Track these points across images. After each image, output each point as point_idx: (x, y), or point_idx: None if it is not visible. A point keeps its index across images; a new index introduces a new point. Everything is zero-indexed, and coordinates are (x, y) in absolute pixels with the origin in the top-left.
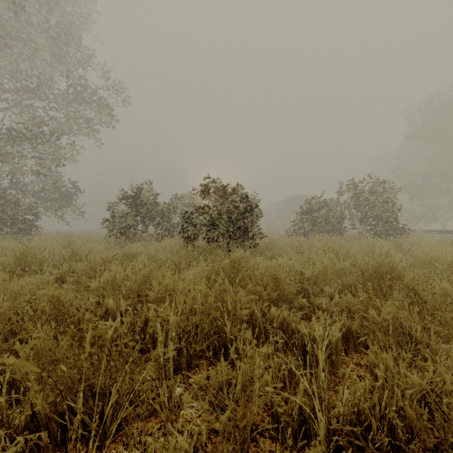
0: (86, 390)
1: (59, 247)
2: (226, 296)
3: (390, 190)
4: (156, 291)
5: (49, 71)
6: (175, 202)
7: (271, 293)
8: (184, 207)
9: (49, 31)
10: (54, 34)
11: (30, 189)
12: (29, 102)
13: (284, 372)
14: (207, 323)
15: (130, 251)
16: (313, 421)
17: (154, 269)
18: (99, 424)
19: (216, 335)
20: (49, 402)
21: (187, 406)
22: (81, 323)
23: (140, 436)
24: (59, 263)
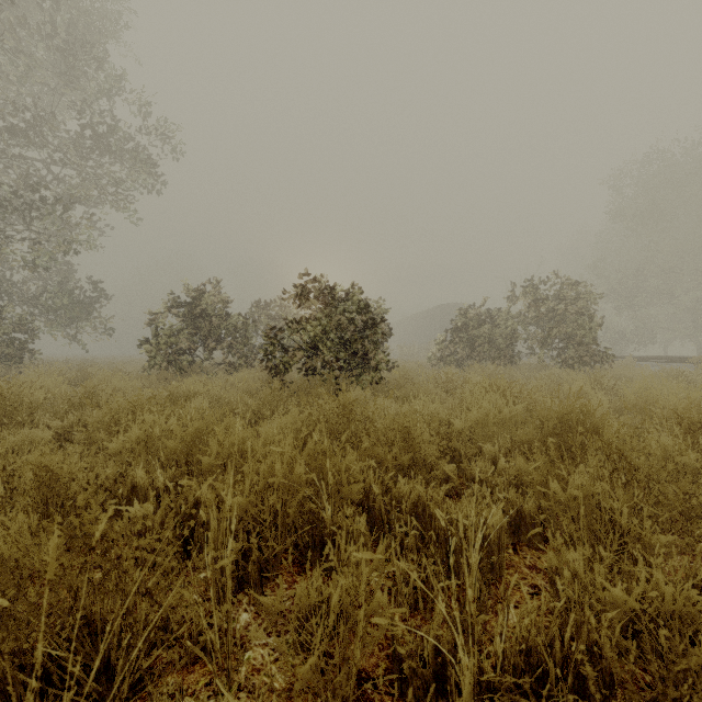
0: (80, 625)
1: (65, 384)
2: (326, 463)
3: (586, 295)
4: (214, 455)
5: (53, 101)
6: (256, 313)
7: (399, 456)
8: (271, 320)
9: (54, 38)
10: (61, 43)
11: (21, 291)
12: (20, 151)
13: (415, 584)
14: (293, 506)
15: (181, 390)
16: (454, 668)
17: (214, 419)
18: (103, 681)
19: (307, 526)
20: (8, 650)
21: (256, 644)
22: (87, 510)
23: (170, 700)
24: (63, 410)
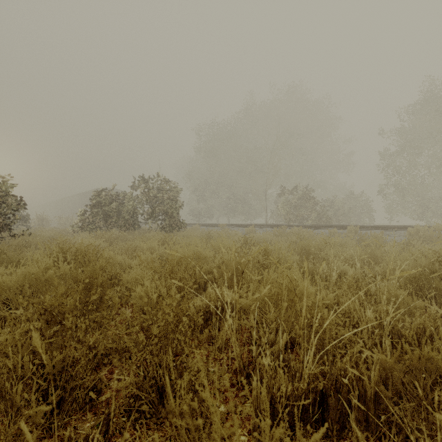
0: None
1: None
2: None
3: (176, 189)
4: None
5: None
6: None
7: None
8: None
9: None
10: None
11: None
12: None
13: None
14: None
15: None
16: None
17: None
18: None
19: None
20: None
21: None
22: None
23: None
24: None
